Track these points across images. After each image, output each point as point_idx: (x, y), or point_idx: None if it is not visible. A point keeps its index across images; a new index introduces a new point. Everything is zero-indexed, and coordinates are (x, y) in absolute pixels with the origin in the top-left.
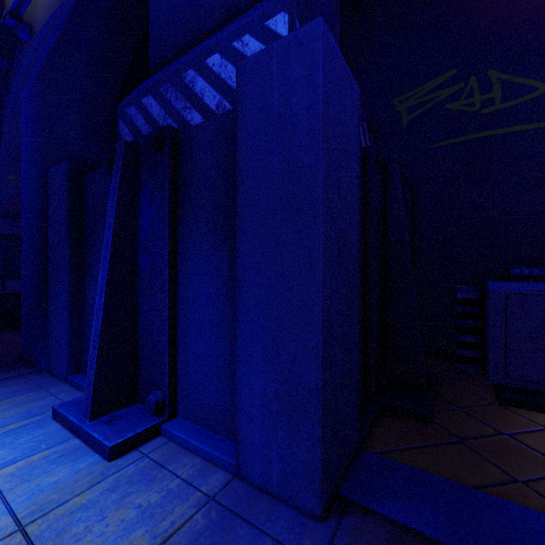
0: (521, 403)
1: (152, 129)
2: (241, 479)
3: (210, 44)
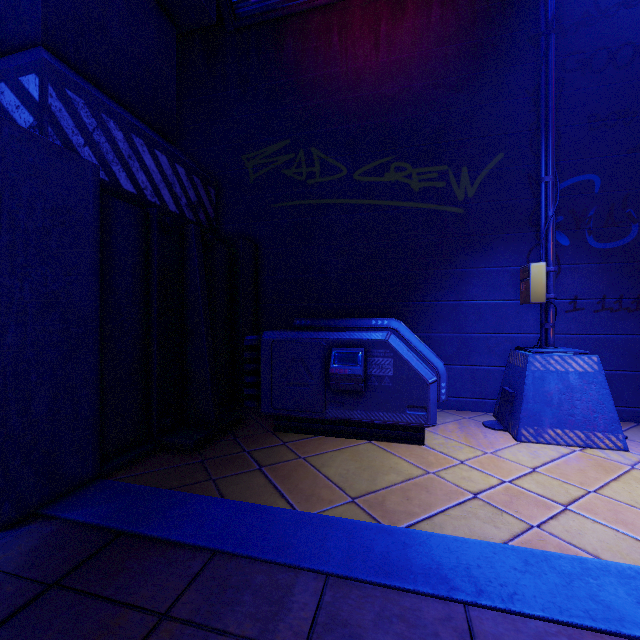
0: (286, 428)
1: None
2: None
3: None
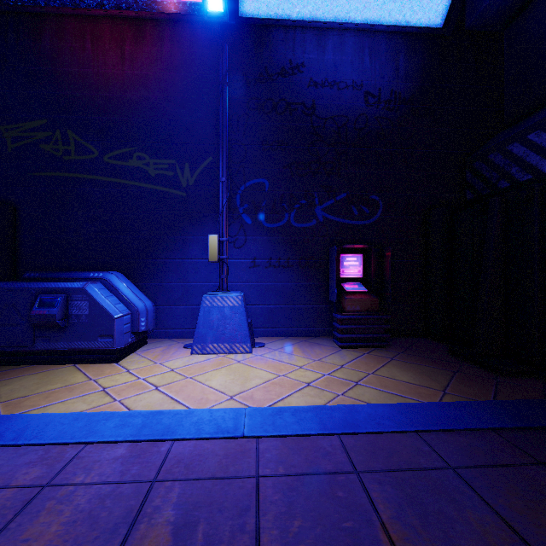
0: (5, 362)
1: None
2: None
3: None
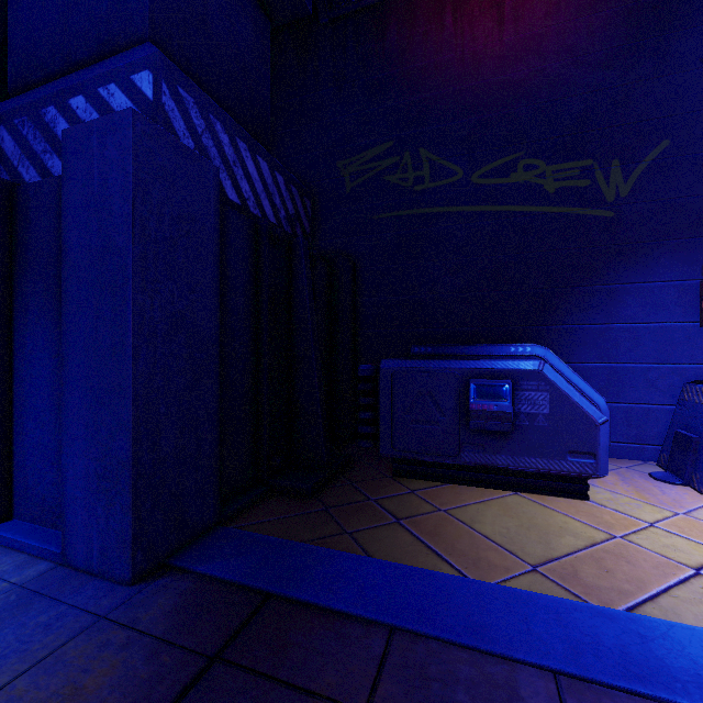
0: (408, 473)
1: (5, 168)
2: (66, 566)
3: (74, 83)
